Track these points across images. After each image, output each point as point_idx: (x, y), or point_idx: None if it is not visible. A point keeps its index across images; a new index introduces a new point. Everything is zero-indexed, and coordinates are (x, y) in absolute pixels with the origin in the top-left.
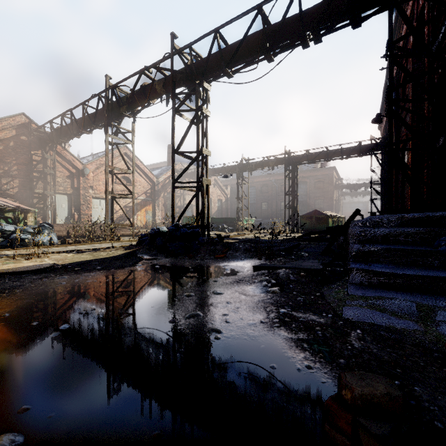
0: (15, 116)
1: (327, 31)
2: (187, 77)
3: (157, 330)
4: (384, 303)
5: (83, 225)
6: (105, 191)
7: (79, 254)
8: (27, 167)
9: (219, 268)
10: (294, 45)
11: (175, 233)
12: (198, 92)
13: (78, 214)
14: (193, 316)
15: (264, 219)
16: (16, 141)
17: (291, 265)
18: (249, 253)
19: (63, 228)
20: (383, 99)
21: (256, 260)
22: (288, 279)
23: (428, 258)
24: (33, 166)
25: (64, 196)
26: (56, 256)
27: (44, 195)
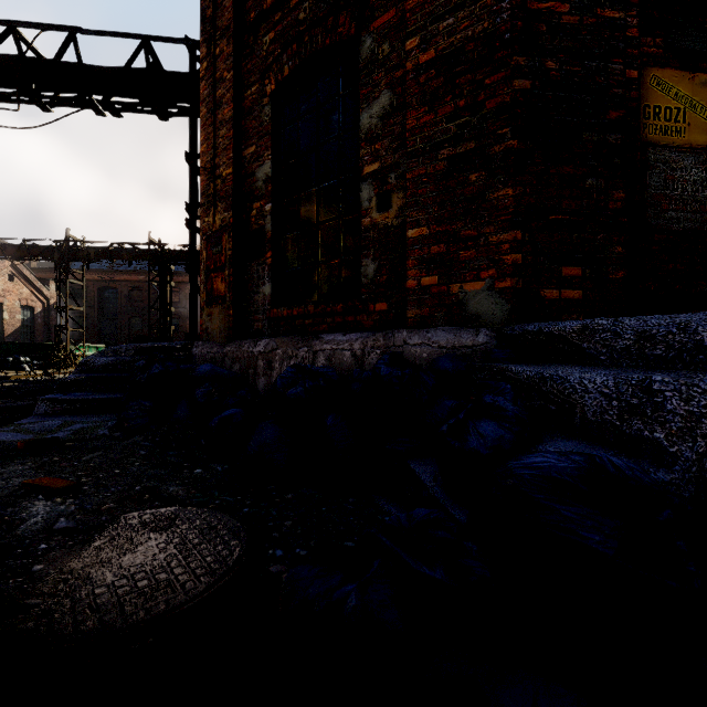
0: None
1: (128, 107)
2: None
3: None
4: (34, 425)
5: None
6: None
7: None
8: None
9: None
10: (82, 105)
11: None
12: None
13: None
14: None
15: None
16: None
17: None
18: None
19: None
20: None
21: None
22: None
23: (122, 383)
24: None
25: None
26: None
27: None
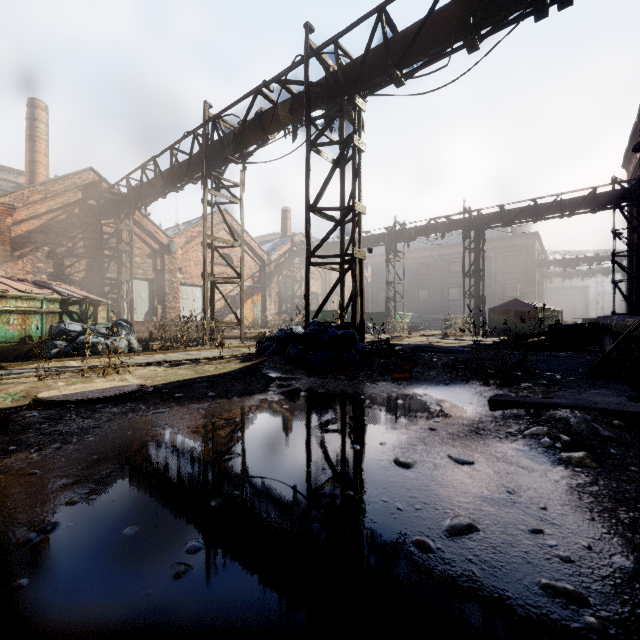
0: (81, 172)
1: None
2: (328, 91)
3: (405, 576)
4: None
5: (170, 323)
6: (203, 274)
7: (174, 368)
8: (96, 243)
9: (414, 400)
10: (519, 17)
11: (321, 337)
12: (347, 113)
13: (162, 307)
14: (462, 530)
15: (422, 315)
16: (82, 206)
17: (571, 401)
18: (455, 372)
19: (143, 327)
20: (639, 114)
21: (477, 386)
22: (597, 435)
23: None
24: (103, 241)
25: (144, 283)
26: (141, 372)
27: (118, 281)
